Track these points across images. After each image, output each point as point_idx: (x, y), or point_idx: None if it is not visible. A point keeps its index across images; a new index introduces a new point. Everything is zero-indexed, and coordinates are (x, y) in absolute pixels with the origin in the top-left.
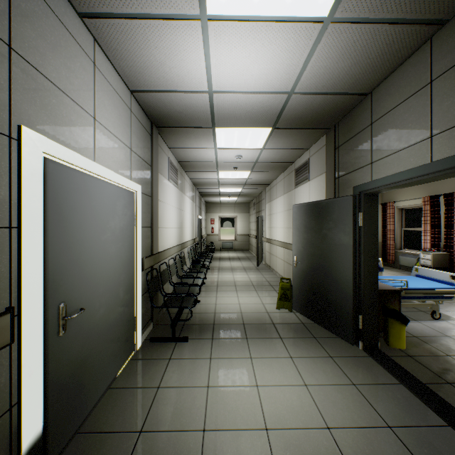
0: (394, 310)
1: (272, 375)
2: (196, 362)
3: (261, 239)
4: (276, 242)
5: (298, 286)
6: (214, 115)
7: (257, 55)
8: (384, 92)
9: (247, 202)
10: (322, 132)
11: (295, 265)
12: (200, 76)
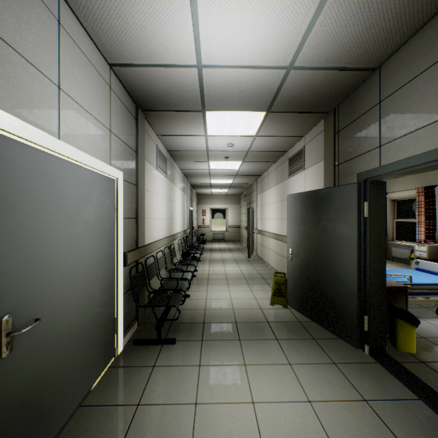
0: (403, 310)
1: (270, 387)
2: (183, 370)
3: (253, 231)
4: (268, 233)
5: (293, 280)
6: (204, 96)
7: (253, 15)
8: (396, 65)
9: (237, 193)
10: (320, 117)
11: (290, 259)
12: (188, 45)
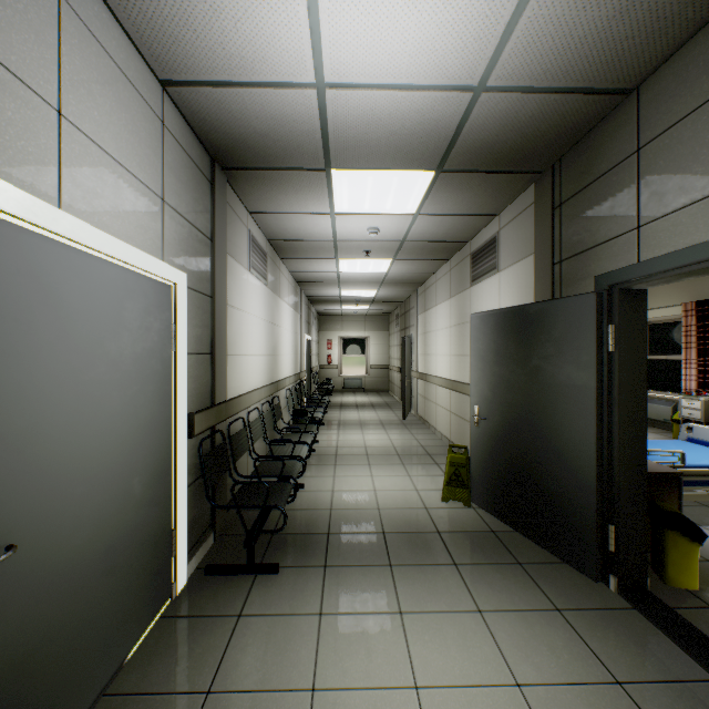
0: (678, 514)
1: (446, 657)
2: (291, 623)
3: (410, 374)
4: (437, 379)
5: (481, 460)
6: (328, 142)
7: None
8: (670, 82)
9: (385, 313)
10: (527, 180)
11: (476, 423)
12: (299, 44)
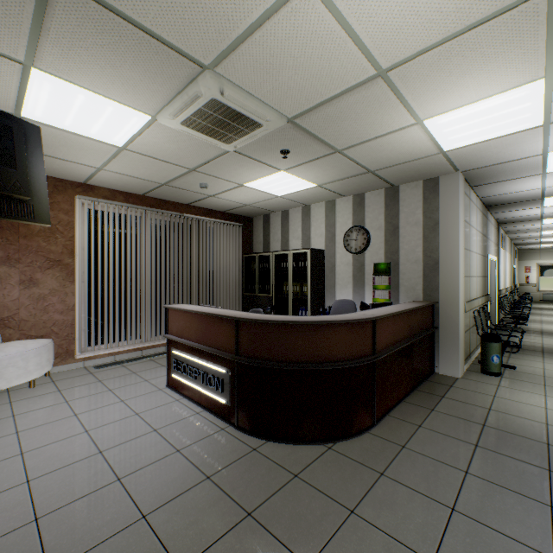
0: None
1: None
2: (532, 336)
3: None
4: None
5: None
6: (542, 217)
7: None
8: None
9: None
10: None
11: None
12: (536, 213)
